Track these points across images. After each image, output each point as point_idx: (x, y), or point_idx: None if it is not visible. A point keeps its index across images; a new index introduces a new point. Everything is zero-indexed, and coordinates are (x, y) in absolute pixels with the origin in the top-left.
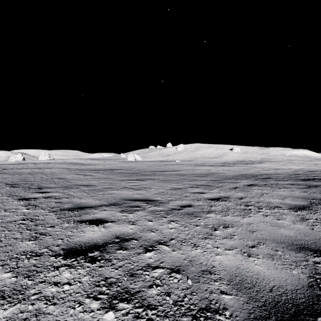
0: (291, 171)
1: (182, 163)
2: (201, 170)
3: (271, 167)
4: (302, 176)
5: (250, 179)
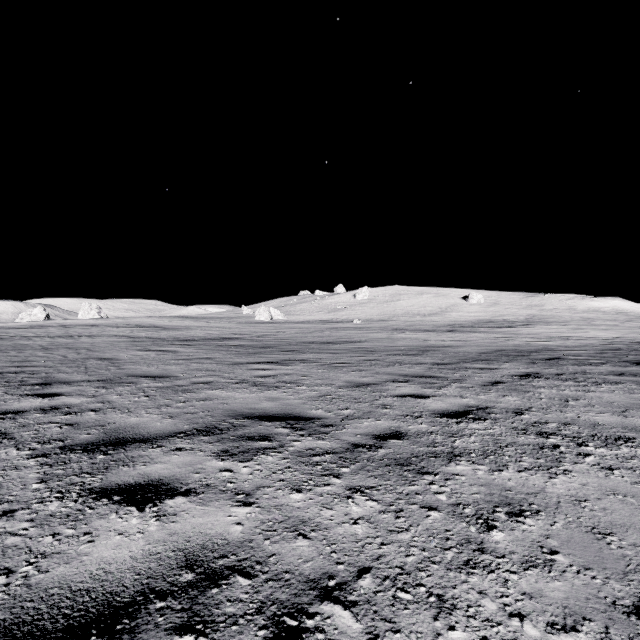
0: (599, 343)
1: (367, 326)
2: (407, 340)
3: (552, 334)
4: (629, 354)
5: (519, 361)
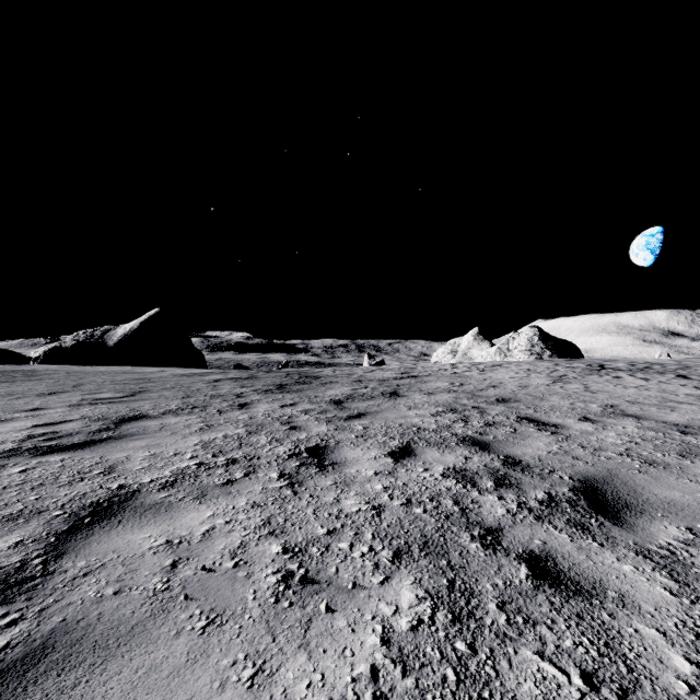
0: None
1: None
2: None
3: None
4: None
5: None
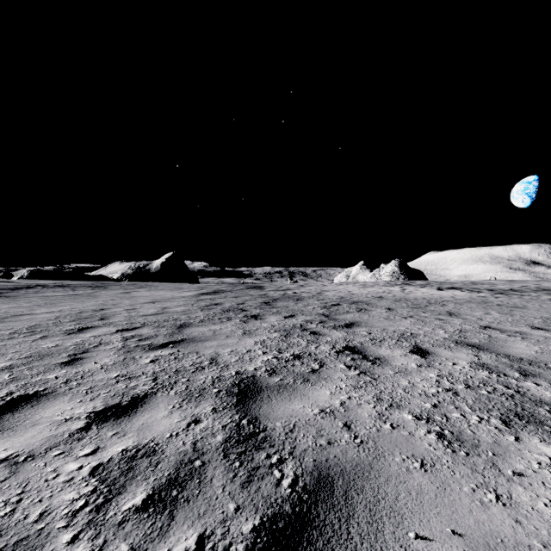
0: None
1: None
2: None
3: None
4: None
5: None
